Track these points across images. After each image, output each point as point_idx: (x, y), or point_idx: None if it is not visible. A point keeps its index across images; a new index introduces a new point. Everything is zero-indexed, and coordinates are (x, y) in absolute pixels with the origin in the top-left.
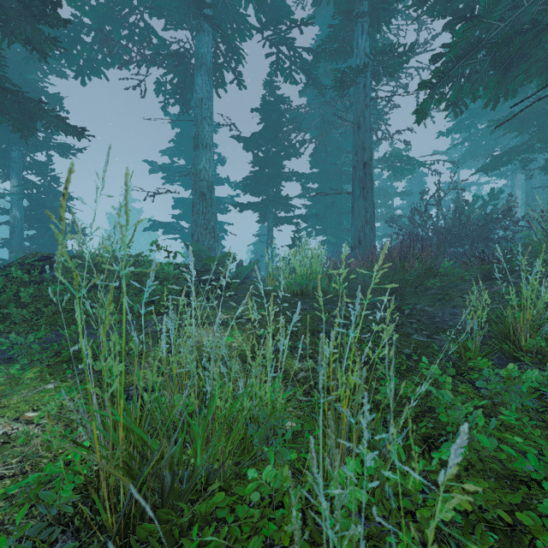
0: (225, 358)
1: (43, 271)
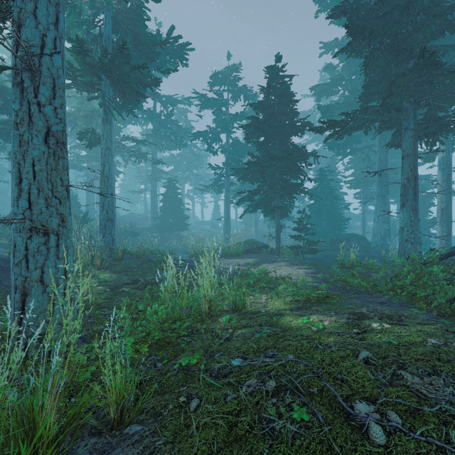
0: (214, 285)
1: (454, 254)
